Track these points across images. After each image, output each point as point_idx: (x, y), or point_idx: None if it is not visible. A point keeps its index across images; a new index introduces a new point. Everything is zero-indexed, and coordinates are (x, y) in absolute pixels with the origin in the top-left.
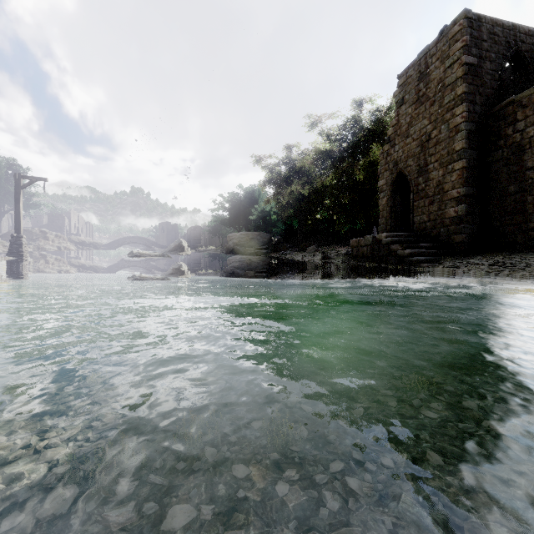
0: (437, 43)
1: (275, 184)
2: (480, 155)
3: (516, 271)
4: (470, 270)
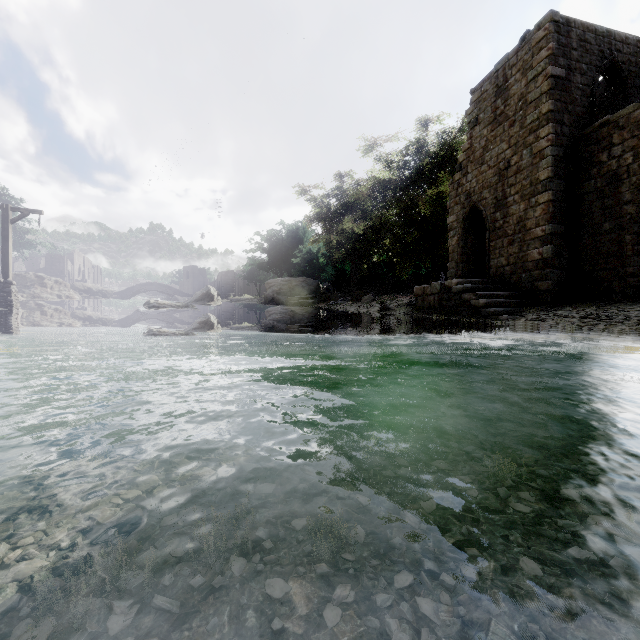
0: (518, 52)
1: (324, 220)
2: (568, 186)
3: (613, 325)
4: (558, 324)
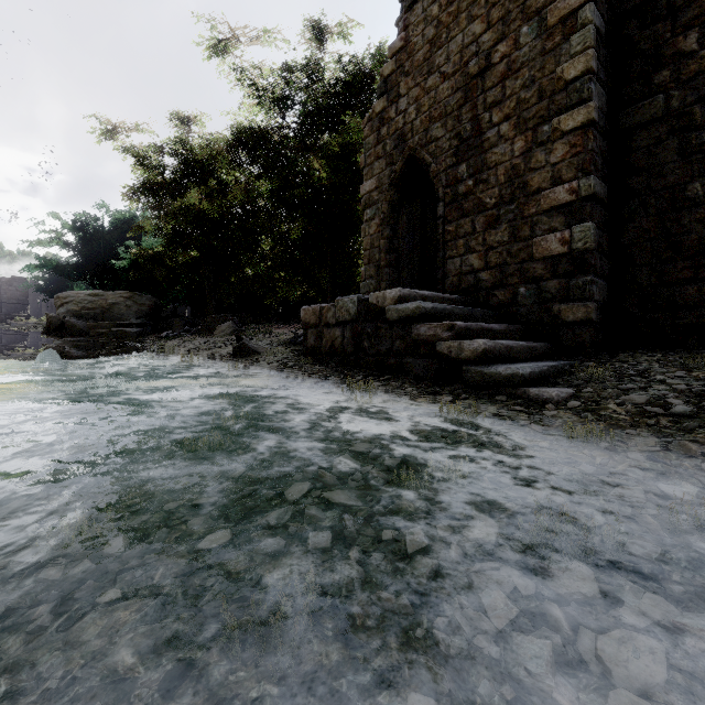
0: None
1: (158, 196)
2: (609, 108)
3: None
4: None
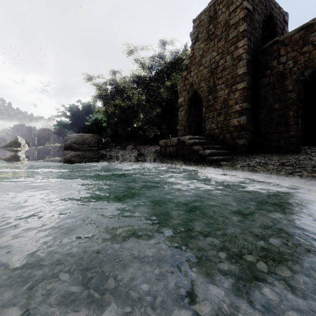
0: None
1: (104, 99)
2: (253, 80)
3: (314, 173)
4: (269, 170)
